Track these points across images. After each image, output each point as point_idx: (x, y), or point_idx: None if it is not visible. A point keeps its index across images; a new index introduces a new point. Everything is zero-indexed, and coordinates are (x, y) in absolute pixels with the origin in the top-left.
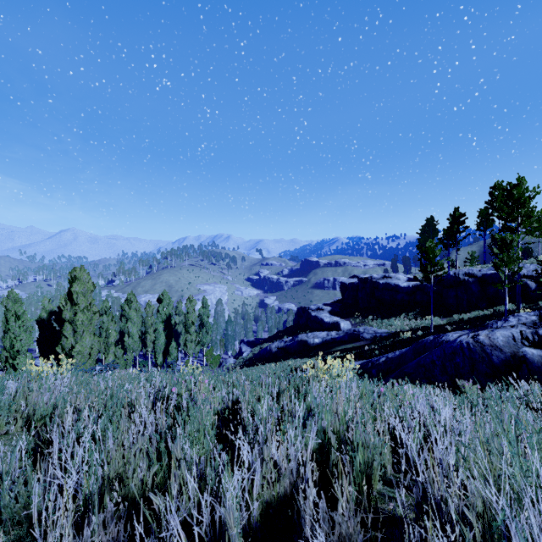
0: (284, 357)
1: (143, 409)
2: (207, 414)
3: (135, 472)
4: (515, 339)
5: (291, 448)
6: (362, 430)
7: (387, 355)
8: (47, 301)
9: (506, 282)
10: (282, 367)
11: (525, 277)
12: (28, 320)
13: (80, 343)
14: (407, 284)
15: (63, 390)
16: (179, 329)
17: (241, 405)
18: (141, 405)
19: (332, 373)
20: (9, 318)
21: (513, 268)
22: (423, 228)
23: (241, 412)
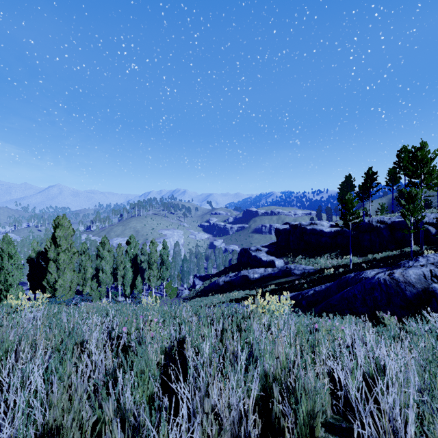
0: (230, 289)
1: (93, 349)
2: (155, 352)
3: (80, 414)
4: (425, 276)
5: (233, 398)
6: (304, 379)
7: (314, 288)
8: (35, 243)
9: (411, 228)
10: (228, 297)
11: (427, 224)
12: (19, 259)
13: (62, 278)
14: (330, 229)
15: (26, 327)
16: (144, 266)
17: (187, 343)
18: (93, 344)
19: (270, 308)
20: (4, 257)
21: (417, 217)
22: (343, 184)
23: (187, 350)
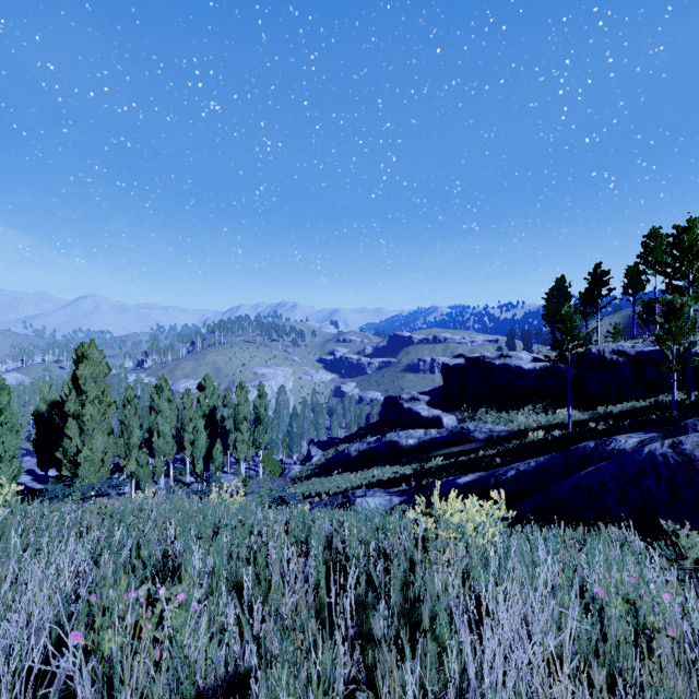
0: (368, 464)
1: None
2: None
3: None
4: None
5: None
6: None
7: (517, 466)
8: (46, 388)
9: (673, 362)
10: (364, 477)
11: (697, 355)
12: (14, 415)
13: (88, 446)
14: (533, 365)
15: None
16: (229, 425)
17: (258, 694)
18: None
19: (466, 528)
20: None
21: (684, 343)
22: (551, 291)
23: None
